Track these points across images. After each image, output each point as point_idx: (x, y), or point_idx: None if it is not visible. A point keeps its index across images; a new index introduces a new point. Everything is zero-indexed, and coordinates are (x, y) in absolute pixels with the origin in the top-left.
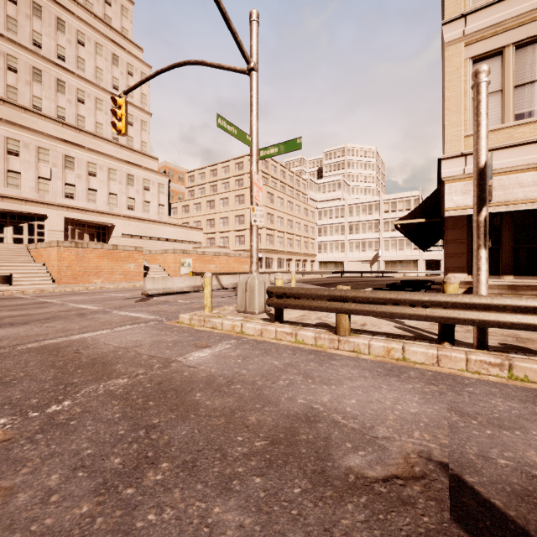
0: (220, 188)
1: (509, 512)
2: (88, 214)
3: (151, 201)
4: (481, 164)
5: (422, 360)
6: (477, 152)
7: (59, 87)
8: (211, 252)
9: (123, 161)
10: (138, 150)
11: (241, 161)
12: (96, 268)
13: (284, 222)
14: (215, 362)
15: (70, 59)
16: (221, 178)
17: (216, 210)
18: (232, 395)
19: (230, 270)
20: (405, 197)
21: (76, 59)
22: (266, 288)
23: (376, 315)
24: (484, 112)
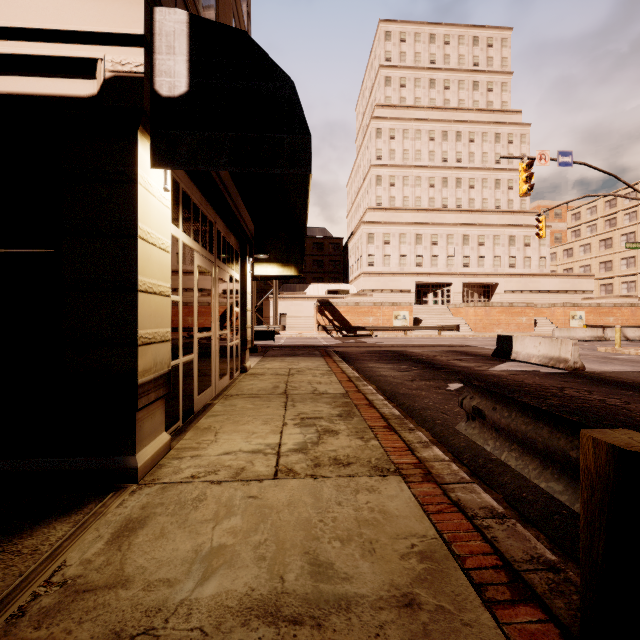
0: (620, 221)
1: None
2: (478, 277)
3: (531, 256)
4: None
5: None
6: None
7: (457, 184)
8: (608, 304)
9: (505, 226)
10: (517, 211)
11: None
12: (497, 321)
13: None
14: (626, 357)
15: (464, 158)
16: (622, 208)
17: (615, 249)
18: (634, 360)
19: (637, 323)
20: None
21: (468, 156)
22: None
23: None
24: None
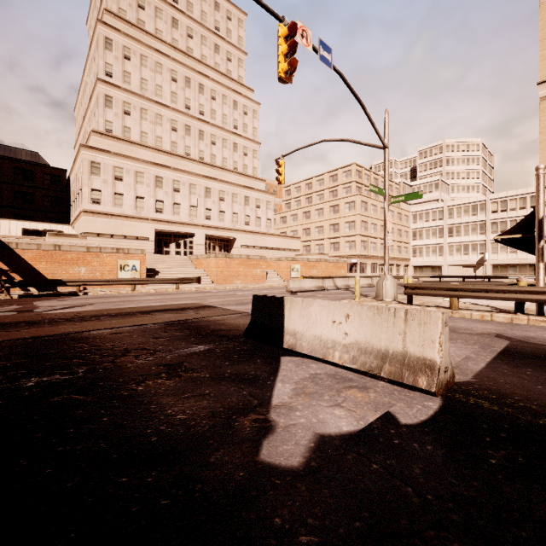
0: (315, 199)
1: (512, 337)
2: (219, 231)
3: (261, 217)
4: (539, 218)
5: (502, 320)
6: (537, 211)
7: (200, 136)
8: (313, 259)
9: (242, 186)
10: (251, 175)
11: (335, 174)
12: (236, 272)
13: (378, 228)
14: None
15: (207, 113)
16: (315, 190)
17: (312, 220)
18: None
19: (329, 274)
20: (519, 195)
21: (210, 112)
22: (395, 285)
23: (475, 298)
24: (541, 190)
